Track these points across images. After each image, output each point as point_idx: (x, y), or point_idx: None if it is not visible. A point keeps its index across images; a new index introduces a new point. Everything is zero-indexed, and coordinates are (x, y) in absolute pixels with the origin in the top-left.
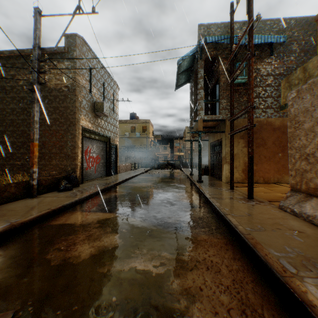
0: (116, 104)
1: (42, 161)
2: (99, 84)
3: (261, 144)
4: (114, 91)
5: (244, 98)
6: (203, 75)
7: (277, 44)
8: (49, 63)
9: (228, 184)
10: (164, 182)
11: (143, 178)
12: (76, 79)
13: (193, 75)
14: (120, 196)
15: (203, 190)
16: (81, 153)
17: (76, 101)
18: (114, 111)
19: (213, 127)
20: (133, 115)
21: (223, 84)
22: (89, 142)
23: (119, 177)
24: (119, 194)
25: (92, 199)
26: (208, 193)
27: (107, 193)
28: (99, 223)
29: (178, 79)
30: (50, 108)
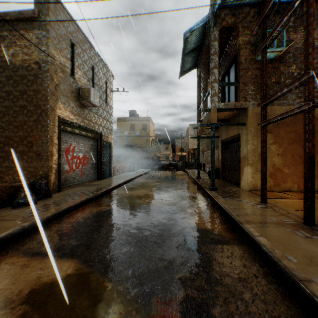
0: (109, 95)
1: (6, 163)
2: (86, 67)
3: (295, 140)
4: (107, 79)
5: (272, 79)
6: (217, 51)
7: (317, 8)
8: (15, 32)
9: (252, 192)
10: (166, 188)
11: (141, 182)
12: (50, 54)
13: (201, 57)
14: (104, 214)
15: (224, 204)
16: (58, 152)
17: (50, 83)
18: (106, 102)
19: (227, 120)
20: (133, 112)
21: (244, 62)
22: (73, 139)
23: (112, 181)
24: (103, 210)
25: (58, 222)
26: (234, 211)
27: (87, 207)
28: (28, 300)
29: (183, 62)
30: (16, 92)
